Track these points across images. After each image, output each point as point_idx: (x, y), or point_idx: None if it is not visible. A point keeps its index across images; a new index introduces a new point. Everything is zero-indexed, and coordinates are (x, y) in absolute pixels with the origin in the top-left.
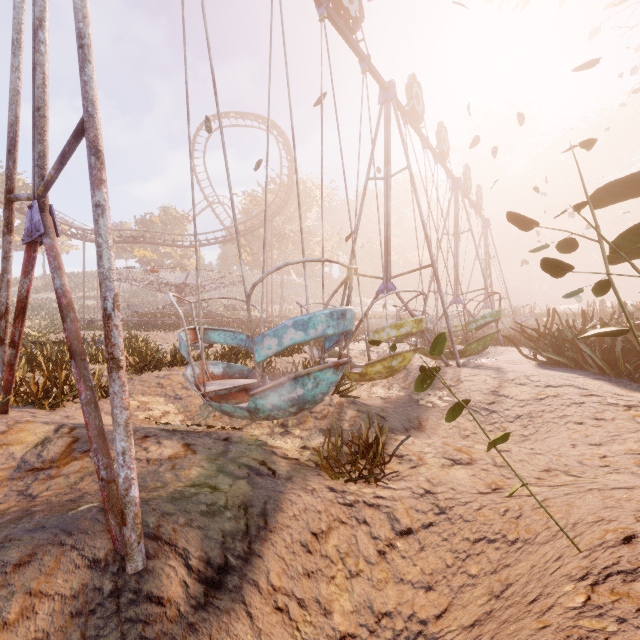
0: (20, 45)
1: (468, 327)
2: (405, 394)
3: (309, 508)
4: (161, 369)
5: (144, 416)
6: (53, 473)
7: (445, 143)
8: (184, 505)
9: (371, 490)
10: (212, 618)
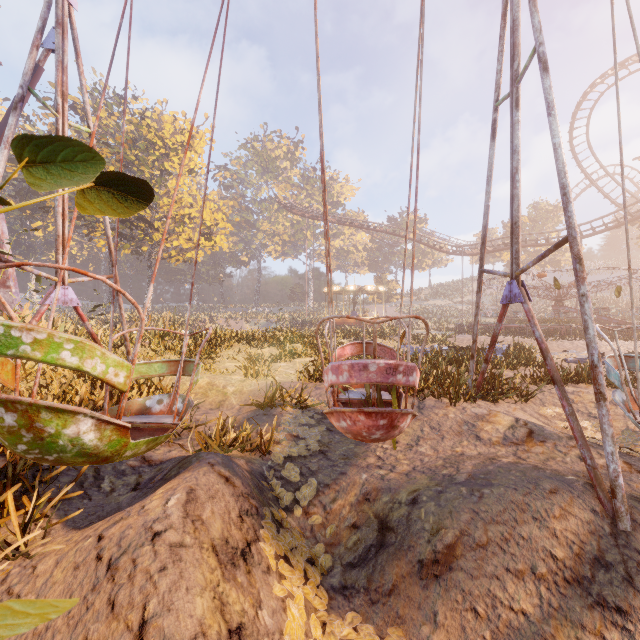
0: (491, 177)
1: None
2: None
3: None
4: (565, 384)
5: (563, 425)
6: (526, 449)
7: None
8: None
9: None
10: None
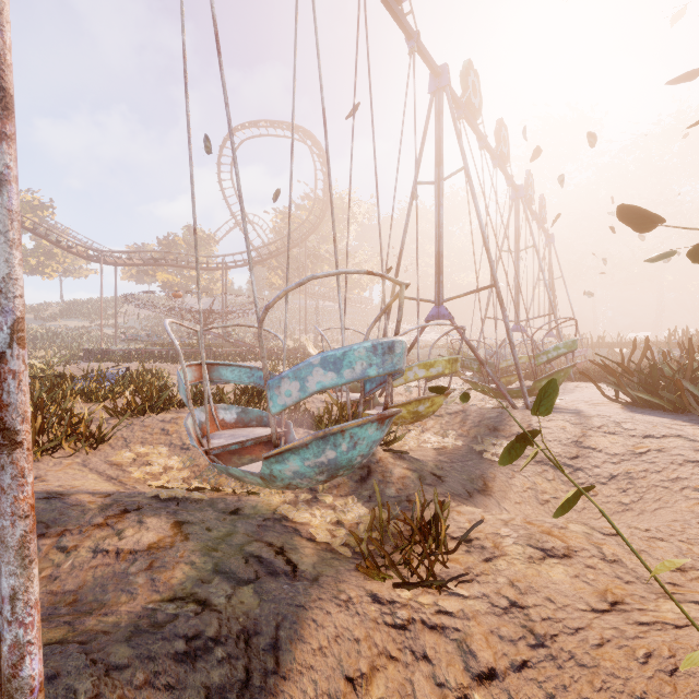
0: None
1: (537, 360)
2: (463, 443)
3: (342, 634)
4: (169, 410)
5: (139, 473)
6: None
7: (505, 144)
8: (149, 645)
9: (431, 598)
10: None
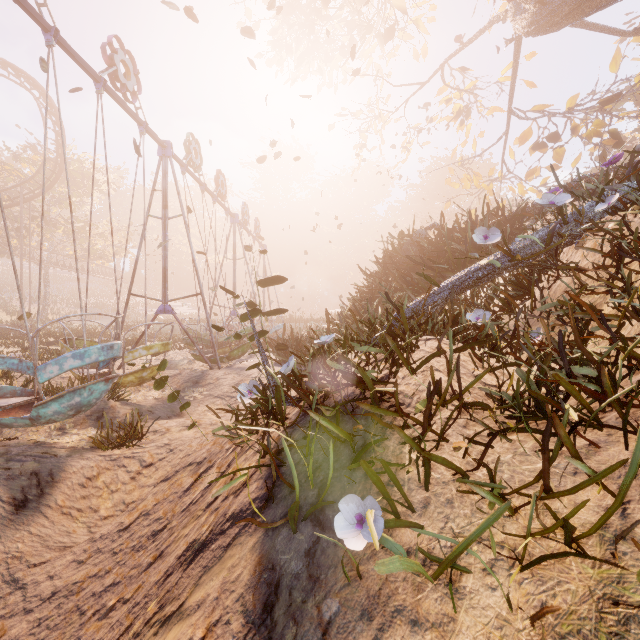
0: None
1: (231, 339)
2: None
3: (85, 467)
4: None
5: None
6: None
7: (223, 187)
8: None
9: (131, 451)
10: (23, 518)
